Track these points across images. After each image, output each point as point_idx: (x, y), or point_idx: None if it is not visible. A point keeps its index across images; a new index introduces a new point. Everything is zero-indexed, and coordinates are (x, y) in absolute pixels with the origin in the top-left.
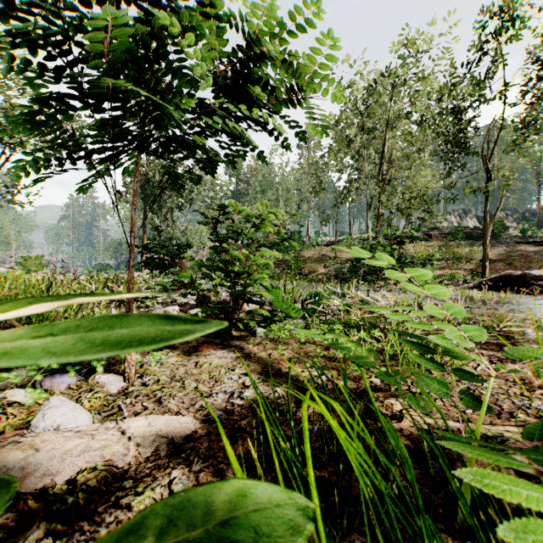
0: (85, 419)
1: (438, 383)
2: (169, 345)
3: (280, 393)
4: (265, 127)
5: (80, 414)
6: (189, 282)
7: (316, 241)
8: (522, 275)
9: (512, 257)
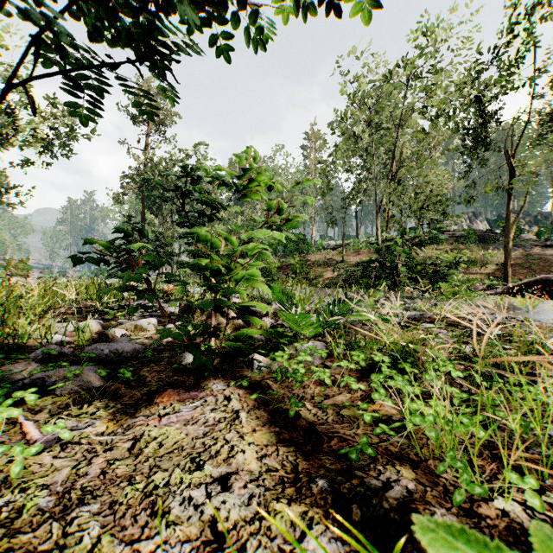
0: None
1: None
2: (107, 392)
3: None
4: None
5: None
6: (149, 288)
7: (321, 244)
8: None
9: (530, 261)
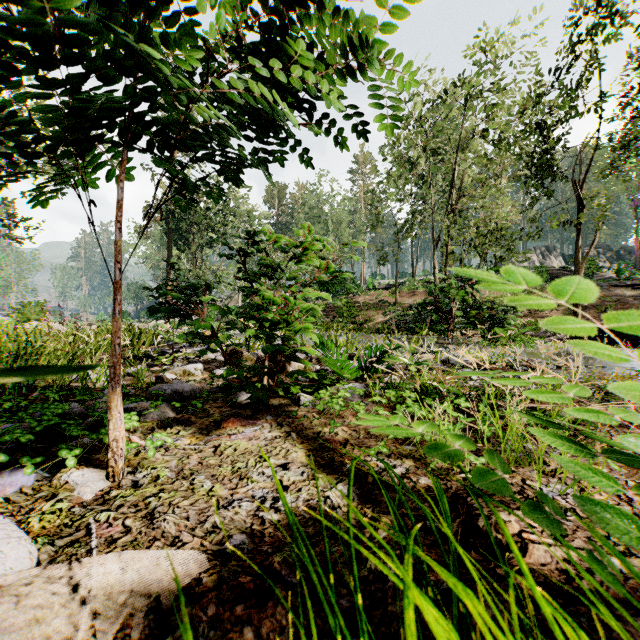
0: (22, 557)
1: (615, 517)
2: (182, 420)
3: (334, 500)
4: (311, 114)
5: (14, 548)
6: (211, 335)
7: (372, 284)
8: None
9: (606, 303)
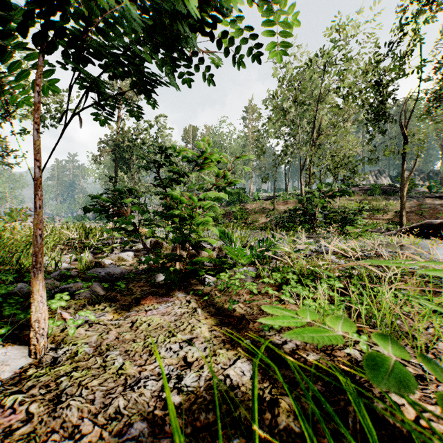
0: None
1: None
2: (109, 297)
3: (233, 379)
4: (213, 34)
5: None
6: (134, 229)
7: (257, 196)
8: (441, 223)
9: (422, 209)
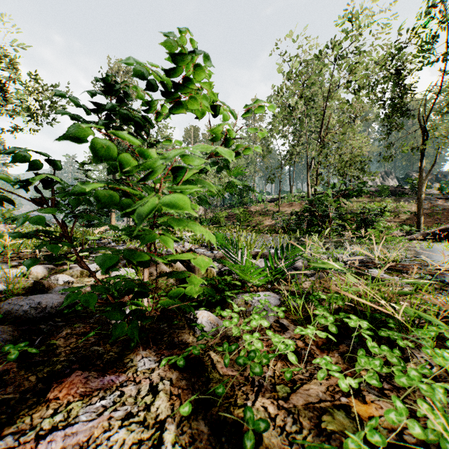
0: None
1: None
2: None
3: None
4: None
5: None
6: (63, 233)
7: (261, 198)
8: None
9: (435, 211)
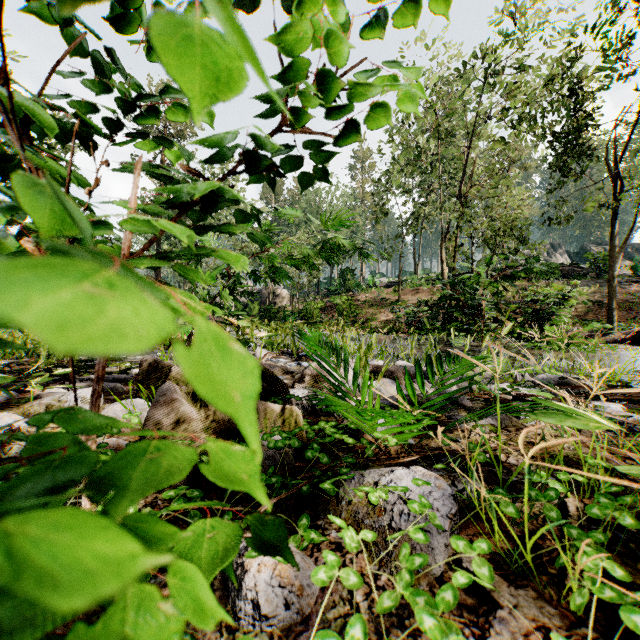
0: None
1: None
2: None
3: None
4: None
5: None
6: None
7: (373, 281)
8: None
9: (629, 300)
